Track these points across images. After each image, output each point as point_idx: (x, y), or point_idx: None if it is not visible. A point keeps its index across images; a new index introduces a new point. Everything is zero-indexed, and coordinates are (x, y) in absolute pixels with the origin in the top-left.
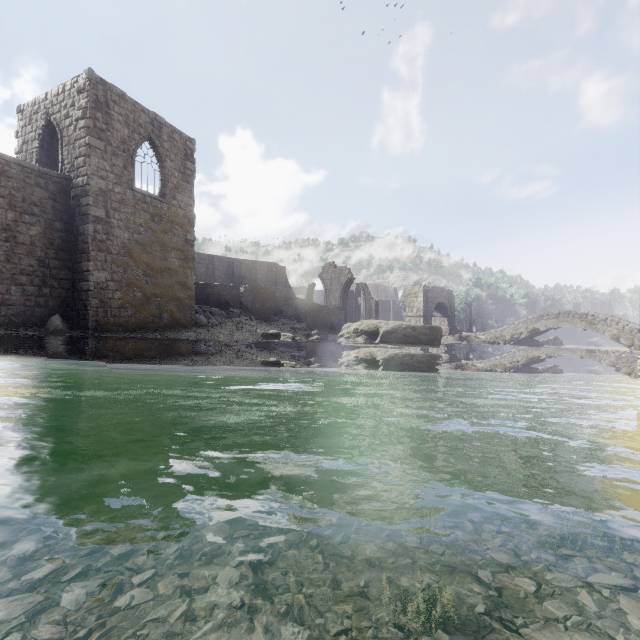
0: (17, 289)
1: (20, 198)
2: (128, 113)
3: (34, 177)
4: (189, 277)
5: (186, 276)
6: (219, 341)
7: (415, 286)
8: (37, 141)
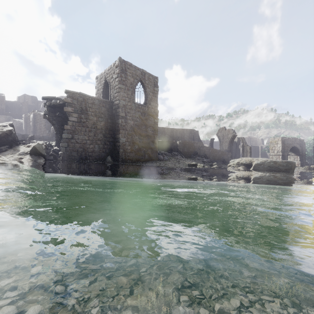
0: (97, 146)
1: (98, 112)
2: (133, 71)
3: (102, 103)
4: (156, 138)
5: (154, 138)
6: (169, 167)
7: (276, 137)
8: (102, 89)
